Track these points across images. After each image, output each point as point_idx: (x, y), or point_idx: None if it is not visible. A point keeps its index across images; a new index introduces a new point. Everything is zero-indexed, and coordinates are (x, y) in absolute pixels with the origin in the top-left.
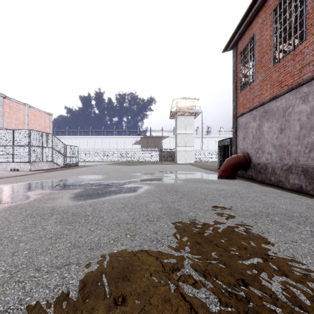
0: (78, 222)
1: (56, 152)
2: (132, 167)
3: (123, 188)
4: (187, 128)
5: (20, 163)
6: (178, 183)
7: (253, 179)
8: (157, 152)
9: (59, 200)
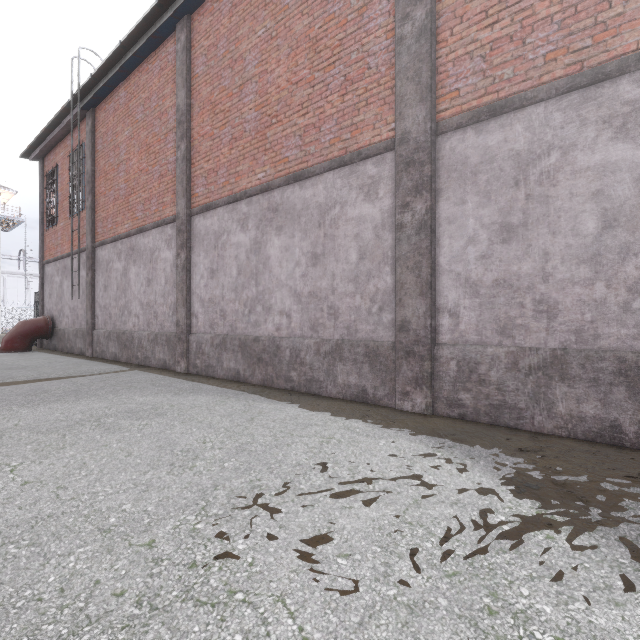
0: None
1: None
2: None
3: None
4: None
5: None
6: None
7: (57, 349)
8: None
9: None
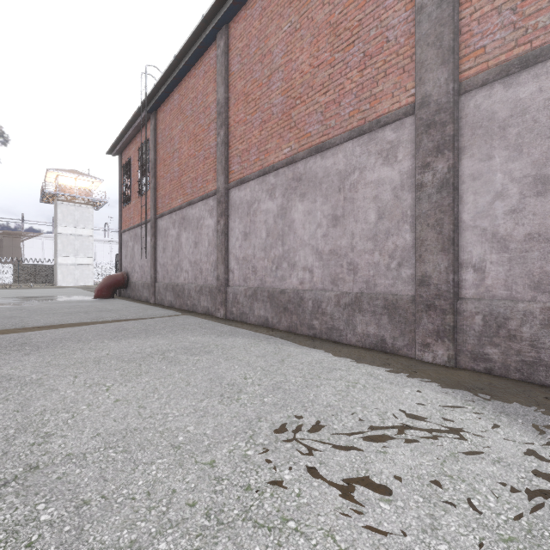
0: None
1: None
2: None
3: None
4: (79, 225)
5: None
6: (30, 305)
7: (130, 297)
8: (9, 265)
9: None
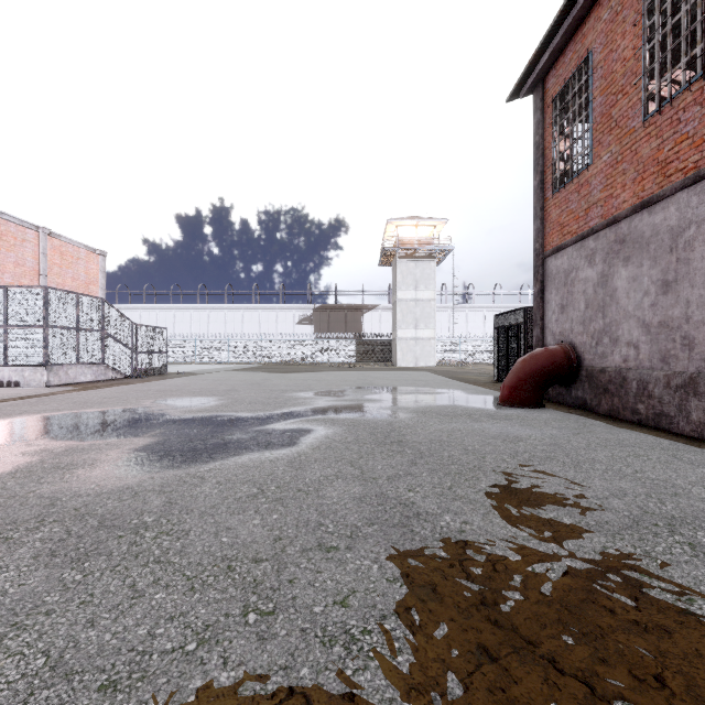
0: (106, 557)
1: (113, 342)
2: (293, 377)
3: (263, 434)
4: (419, 286)
5: (24, 368)
6: (403, 419)
7: (589, 408)
8: (352, 341)
9: (80, 473)
